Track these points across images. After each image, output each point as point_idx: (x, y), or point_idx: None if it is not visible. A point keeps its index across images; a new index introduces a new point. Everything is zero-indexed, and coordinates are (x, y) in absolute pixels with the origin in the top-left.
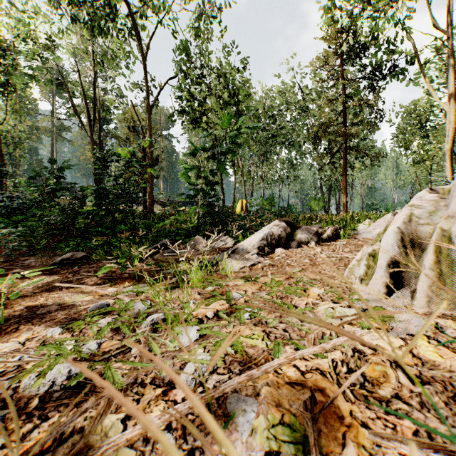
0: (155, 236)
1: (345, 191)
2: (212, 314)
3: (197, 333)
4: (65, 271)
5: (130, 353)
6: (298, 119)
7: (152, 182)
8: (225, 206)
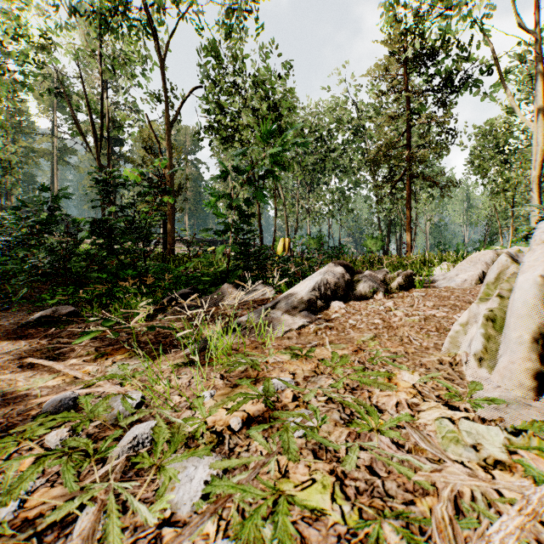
0: (174, 283)
1: (409, 227)
2: (240, 423)
3: (204, 492)
4: (41, 333)
5: (74, 525)
6: (352, 141)
7: (173, 215)
8: (263, 246)
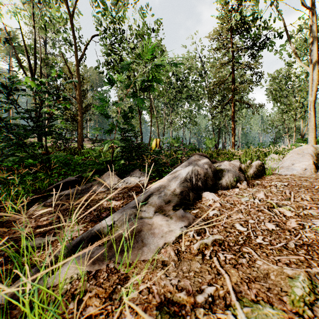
0: None
1: (233, 132)
2: None
3: None
4: None
5: None
6: (197, 81)
7: (82, 122)
8: (141, 142)
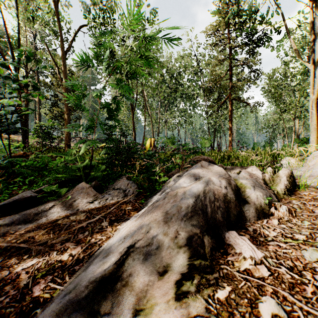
0: None
1: (231, 132)
2: None
3: None
4: None
5: None
6: (192, 79)
7: (69, 119)
8: (131, 142)
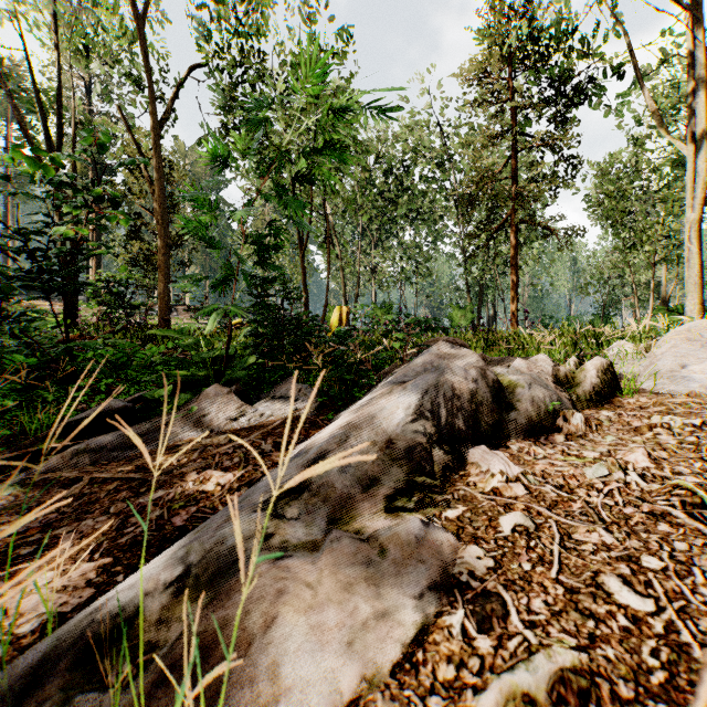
0: None
1: (515, 292)
2: None
3: None
4: None
5: None
6: (432, 178)
7: (168, 267)
8: (303, 311)
